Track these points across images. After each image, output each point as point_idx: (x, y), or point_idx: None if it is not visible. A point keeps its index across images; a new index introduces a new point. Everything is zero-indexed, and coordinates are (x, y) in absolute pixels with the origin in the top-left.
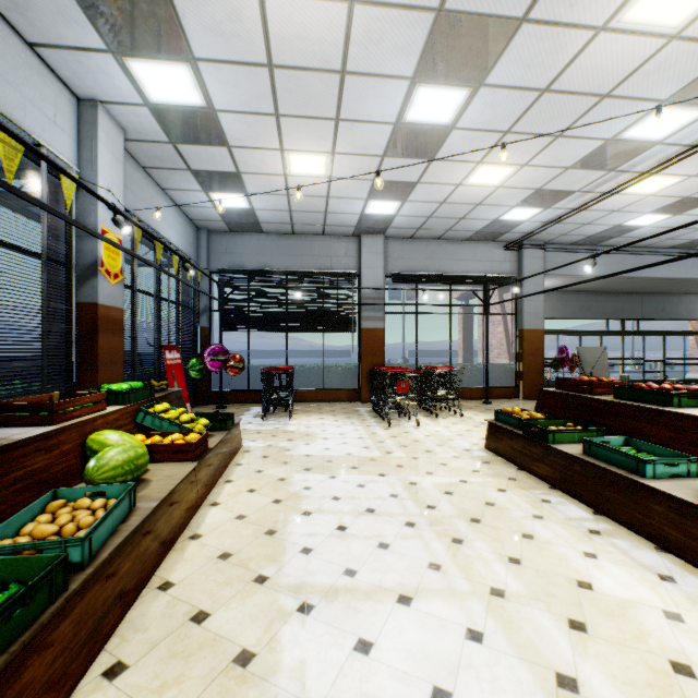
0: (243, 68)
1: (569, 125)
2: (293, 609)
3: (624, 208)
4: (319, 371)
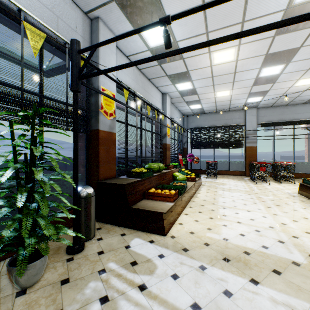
0: (204, 79)
1: None
2: (221, 207)
3: None
4: (227, 163)
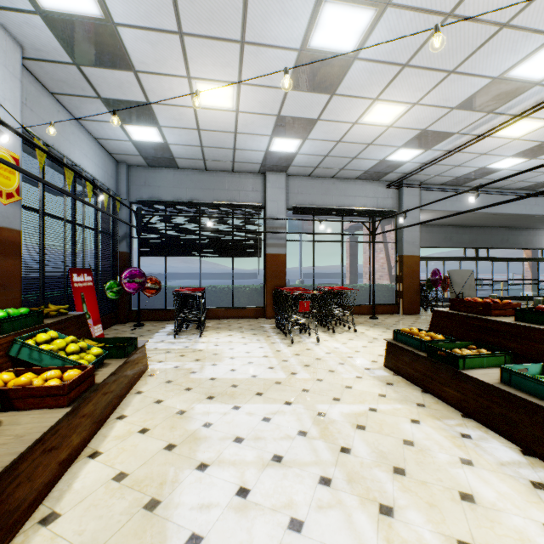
0: None
1: (464, 60)
2: None
3: (491, 151)
4: (229, 291)
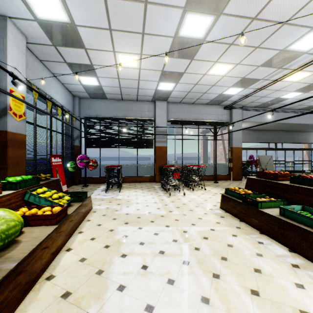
0: None
1: (263, 41)
2: None
3: (282, 89)
4: (135, 167)
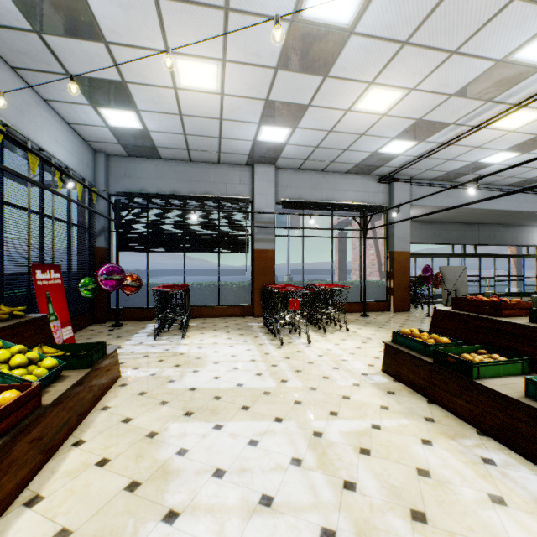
0: None
1: (468, 38)
2: None
3: (485, 145)
4: (215, 288)
